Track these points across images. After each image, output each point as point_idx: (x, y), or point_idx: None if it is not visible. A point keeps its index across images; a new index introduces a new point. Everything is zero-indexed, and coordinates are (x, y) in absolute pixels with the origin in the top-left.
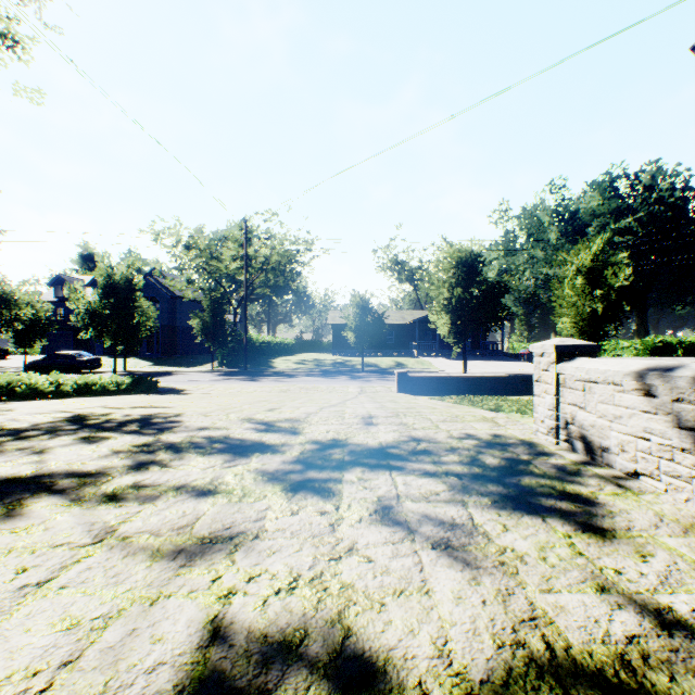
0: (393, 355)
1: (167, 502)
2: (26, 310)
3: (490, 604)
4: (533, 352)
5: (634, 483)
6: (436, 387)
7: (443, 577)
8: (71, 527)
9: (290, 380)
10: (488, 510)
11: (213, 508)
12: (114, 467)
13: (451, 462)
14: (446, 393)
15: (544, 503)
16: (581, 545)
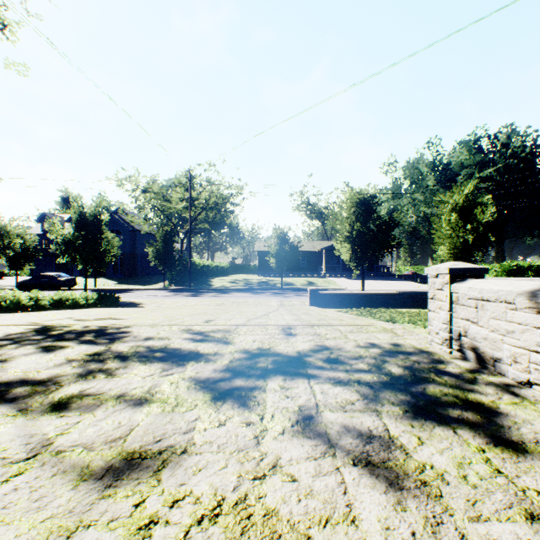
0: (306, 276)
1: (106, 412)
2: (16, 240)
3: (420, 537)
4: (428, 274)
5: (528, 392)
6: (340, 301)
7: (368, 500)
8: (10, 439)
9: (225, 296)
10: (401, 421)
11: (147, 419)
12: (65, 375)
13: (361, 370)
14: (349, 306)
15: (451, 413)
16: (497, 461)
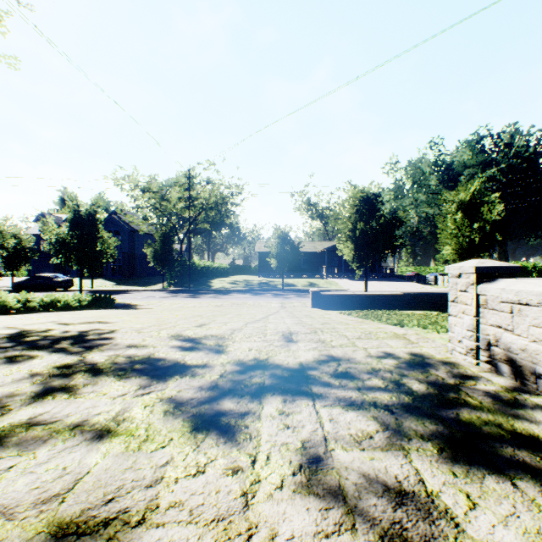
0: (307, 277)
1: (51, 450)
2: (10, 240)
3: None
4: (449, 273)
5: None
6: (343, 303)
7: None
8: None
9: (224, 297)
10: (438, 466)
11: (102, 462)
12: (19, 395)
13: (376, 388)
14: (352, 308)
15: (501, 452)
16: None
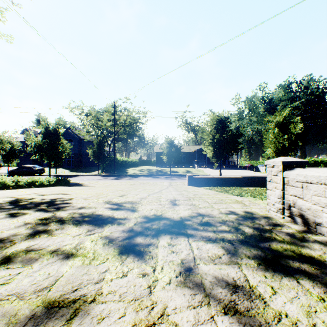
0: (185, 167)
1: (41, 264)
2: (7, 145)
3: None
4: (267, 165)
5: None
6: (206, 182)
7: None
8: None
9: (135, 179)
10: (256, 272)
11: (69, 270)
12: (19, 235)
13: (224, 231)
14: (212, 185)
15: (292, 265)
16: None
